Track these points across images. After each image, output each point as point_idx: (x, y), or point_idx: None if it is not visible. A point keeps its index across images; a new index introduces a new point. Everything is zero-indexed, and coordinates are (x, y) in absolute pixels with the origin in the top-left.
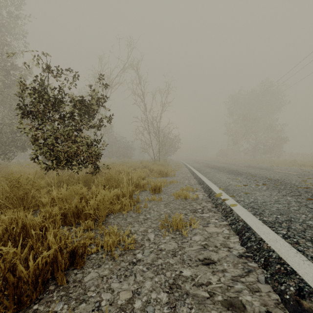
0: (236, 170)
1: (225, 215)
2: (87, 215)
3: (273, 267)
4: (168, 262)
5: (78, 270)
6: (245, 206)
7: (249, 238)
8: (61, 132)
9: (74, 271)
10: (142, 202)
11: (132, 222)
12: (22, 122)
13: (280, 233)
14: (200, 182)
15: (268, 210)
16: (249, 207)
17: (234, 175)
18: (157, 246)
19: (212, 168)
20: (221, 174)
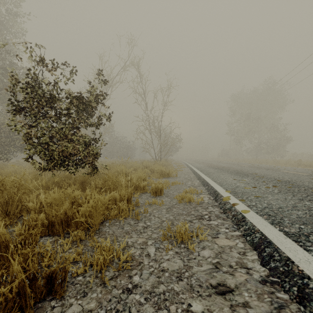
0: (241, 170)
1: (236, 224)
2: (78, 223)
3: (312, 302)
4: (173, 290)
5: (57, 301)
6: (259, 213)
7: (272, 256)
8: (56, 130)
9: (52, 302)
10: (141, 206)
11: (130, 231)
12: (13, 119)
13: (310, 250)
14: (204, 184)
15: (287, 218)
16: (264, 214)
17: (239, 176)
18: (158, 264)
19: (215, 169)
20: (226, 175)
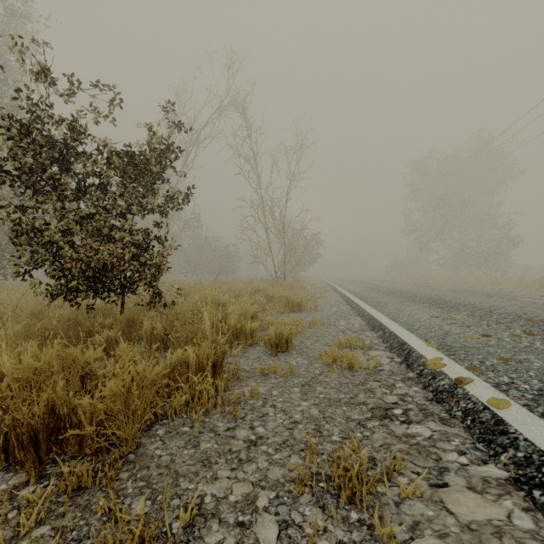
0: (440, 298)
1: (482, 438)
2: (84, 435)
3: None
4: None
5: None
6: (534, 408)
7: None
8: (74, 217)
9: None
10: (246, 379)
11: (213, 455)
12: None
13: None
14: (374, 325)
15: None
16: None
17: (441, 309)
18: None
19: (387, 295)
20: (413, 306)
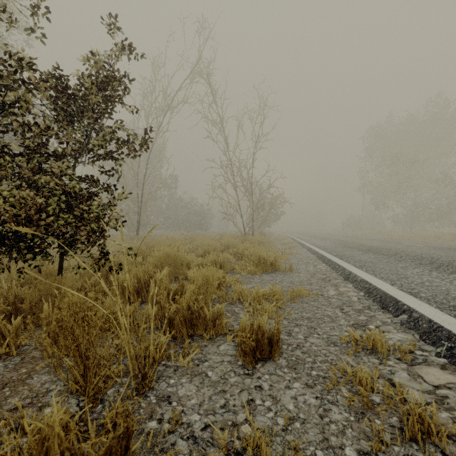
0: (434, 258)
1: None
2: None
3: None
4: None
5: None
6: None
7: None
8: None
9: None
10: None
11: None
12: None
13: None
14: (383, 300)
15: None
16: None
17: None
18: None
19: (365, 252)
20: (415, 270)
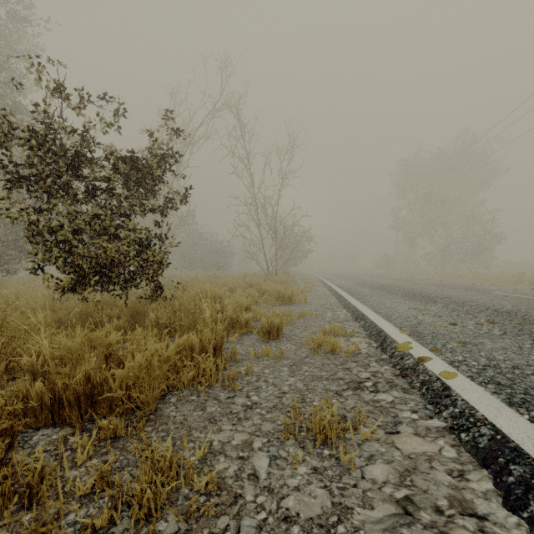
0: (421, 292)
1: (432, 401)
2: (113, 400)
3: None
4: None
5: None
6: (475, 378)
7: (529, 486)
8: (85, 218)
9: None
10: (242, 361)
11: (218, 415)
12: (4, 197)
13: None
14: (357, 316)
15: None
16: (487, 381)
17: (419, 301)
18: (276, 501)
19: (373, 289)
20: (395, 299)
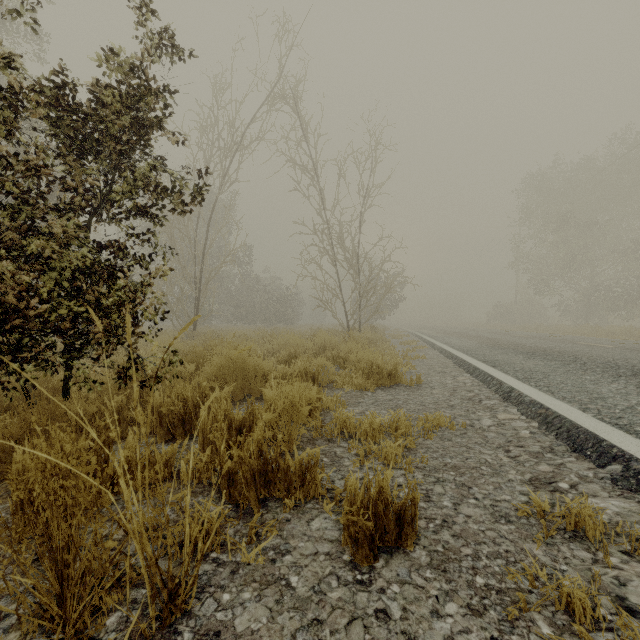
0: (636, 365)
1: None
2: None
3: None
4: None
5: None
6: None
7: None
8: None
9: None
10: None
11: None
12: None
13: None
14: (574, 438)
15: None
16: None
17: None
18: None
19: (527, 356)
20: (613, 385)
